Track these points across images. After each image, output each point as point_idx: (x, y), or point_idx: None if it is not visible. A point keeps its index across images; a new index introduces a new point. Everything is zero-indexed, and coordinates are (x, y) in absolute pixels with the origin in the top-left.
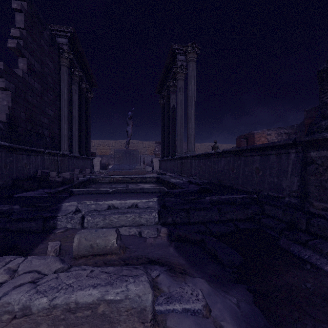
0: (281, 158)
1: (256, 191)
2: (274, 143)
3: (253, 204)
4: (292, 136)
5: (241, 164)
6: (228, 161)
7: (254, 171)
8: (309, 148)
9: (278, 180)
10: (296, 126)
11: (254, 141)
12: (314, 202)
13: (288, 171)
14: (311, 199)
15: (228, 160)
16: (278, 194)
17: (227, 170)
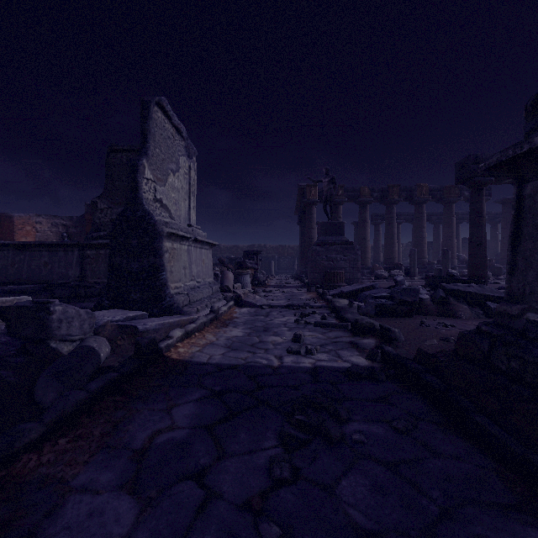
0: (68, 254)
1: (45, 282)
2: (63, 242)
3: (45, 292)
4: (71, 229)
5: (26, 258)
6: (6, 255)
7: (43, 265)
8: (87, 249)
9: (66, 271)
10: (77, 218)
11: (14, 229)
12: (89, 280)
13: (73, 264)
14: (88, 279)
15: (6, 254)
16: (66, 281)
17: (3, 265)
